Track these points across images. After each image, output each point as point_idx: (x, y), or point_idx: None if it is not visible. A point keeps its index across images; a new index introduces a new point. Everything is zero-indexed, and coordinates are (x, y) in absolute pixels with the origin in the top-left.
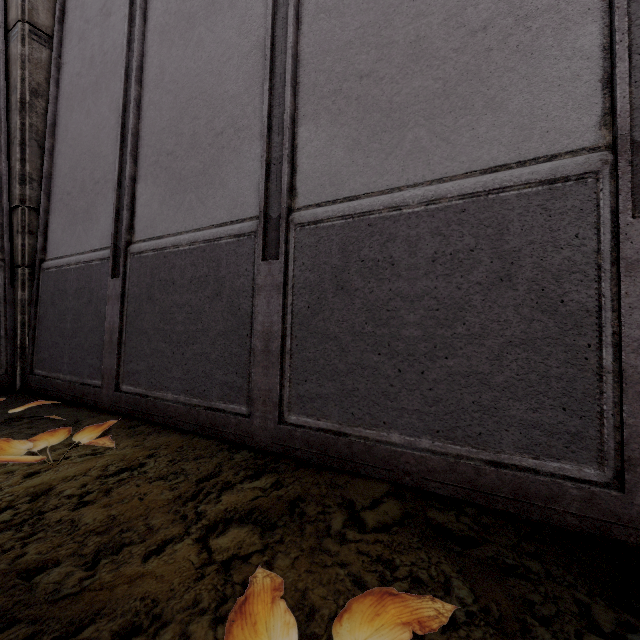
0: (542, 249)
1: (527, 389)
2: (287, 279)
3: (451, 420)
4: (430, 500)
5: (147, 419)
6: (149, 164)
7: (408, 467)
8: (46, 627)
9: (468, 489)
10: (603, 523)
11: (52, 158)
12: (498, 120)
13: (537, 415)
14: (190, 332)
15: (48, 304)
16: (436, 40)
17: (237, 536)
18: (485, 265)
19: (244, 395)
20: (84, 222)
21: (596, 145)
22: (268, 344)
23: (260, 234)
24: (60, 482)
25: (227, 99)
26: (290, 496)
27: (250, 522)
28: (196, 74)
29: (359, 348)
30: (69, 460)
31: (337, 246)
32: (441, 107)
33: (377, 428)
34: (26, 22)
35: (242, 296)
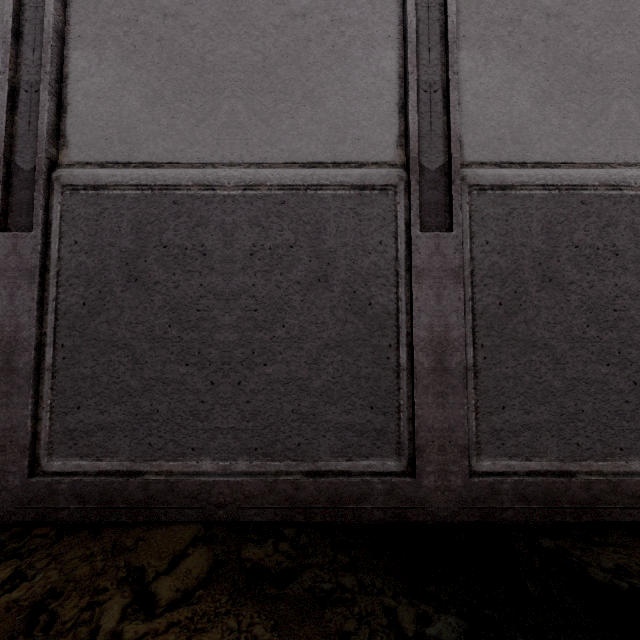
0: (354, 252)
1: (342, 391)
2: (48, 262)
3: (270, 434)
4: (247, 532)
5: None
6: None
7: (222, 498)
8: None
9: (287, 508)
10: (401, 510)
11: None
12: (316, 115)
13: (350, 417)
14: None
15: None
16: (255, 7)
17: None
18: (304, 264)
19: None
20: None
21: (395, 162)
22: (10, 358)
23: None
24: None
25: None
26: (35, 595)
27: None
28: None
29: (160, 358)
30: None
31: (129, 224)
32: (261, 84)
33: (184, 457)
34: None
35: None
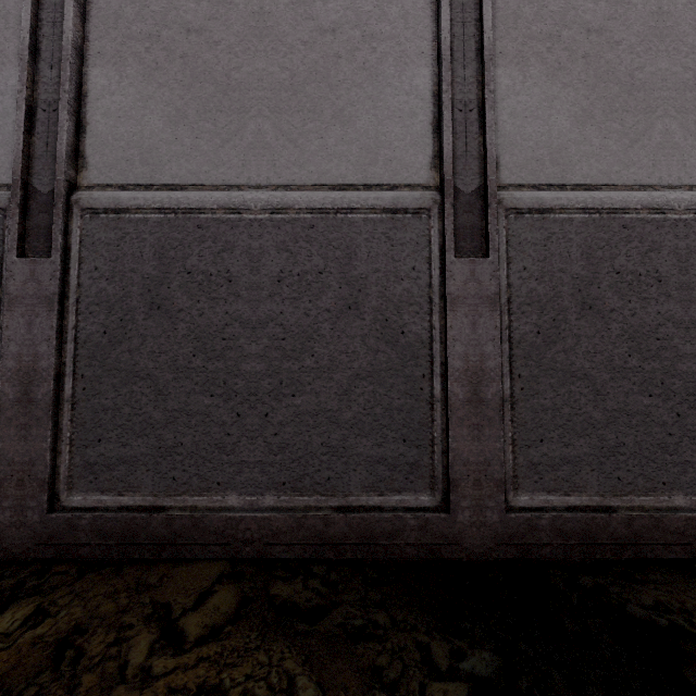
0: (386, 278)
1: (373, 424)
2: (67, 289)
3: (299, 468)
4: (275, 570)
5: None
6: None
7: (249, 535)
8: None
9: (317, 544)
10: (435, 546)
11: None
12: (347, 135)
13: (382, 450)
14: None
15: None
16: (283, 22)
17: None
18: (334, 290)
19: None
20: None
21: (428, 184)
22: (29, 389)
23: (14, 214)
24: None
25: None
26: (59, 631)
27: None
28: None
29: (184, 389)
30: None
31: (152, 249)
32: (288, 102)
33: (209, 492)
34: None
35: None
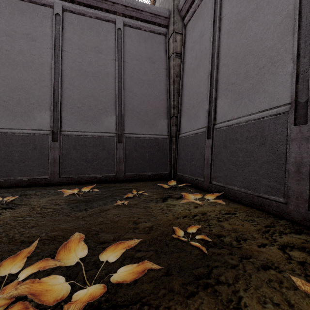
0: None
1: None
2: None
3: None
4: None
5: (225, 196)
6: (222, 90)
7: None
8: (234, 252)
9: None
10: None
11: (181, 97)
12: None
13: None
14: (246, 161)
15: (181, 149)
16: None
17: (301, 254)
18: None
19: (281, 193)
20: (194, 118)
21: None
22: (299, 168)
23: (292, 112)
24: (207, 211)
25: (266, 50)
26: None
27: (305, 251)
28: (247, 44)
29: None
30: (205, 205)
31: None
32: None
33: None
34: (174, 53)
35: (279, 144)
